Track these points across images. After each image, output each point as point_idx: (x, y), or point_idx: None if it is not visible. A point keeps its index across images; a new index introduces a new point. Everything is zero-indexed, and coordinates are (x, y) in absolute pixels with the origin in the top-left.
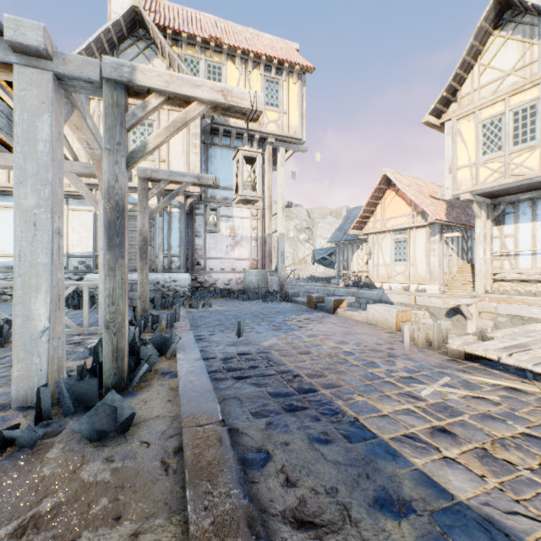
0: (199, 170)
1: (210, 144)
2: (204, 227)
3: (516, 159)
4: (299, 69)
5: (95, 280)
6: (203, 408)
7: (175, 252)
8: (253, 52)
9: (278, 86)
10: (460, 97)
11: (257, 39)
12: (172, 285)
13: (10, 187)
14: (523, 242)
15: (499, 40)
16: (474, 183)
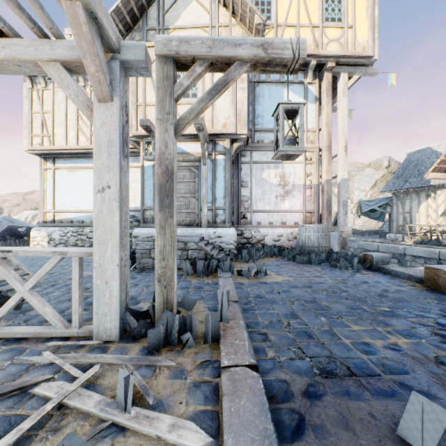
0: (246, 107)
1: (256, 83)
2: (251, 176)
3: None
4: None
5: (141, 234)
6: None
7: (219, 204)
8: None
9: None
10: None
11: None
12: (216, 241)
13: (78, 149)
14: None
15: None
16: None
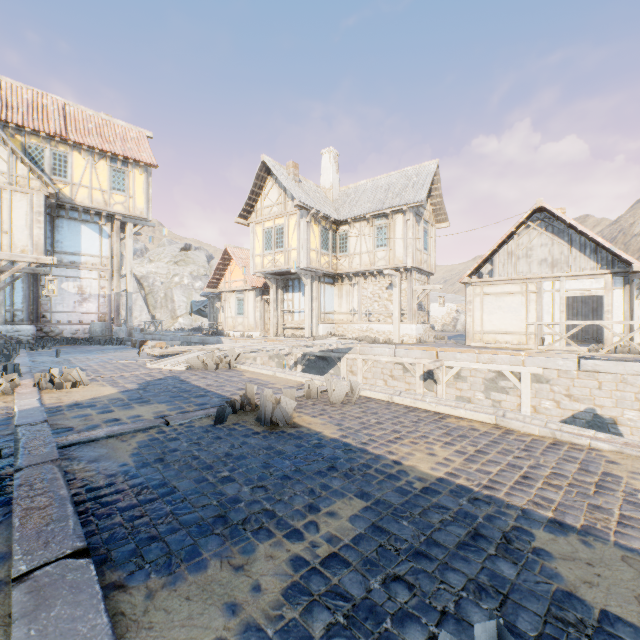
0: (44, 241)
1: (57, 216)
2: None
3: (277, 257)
4: (145, 164)
5: None
6: (24, 365)
7: (18, 307)
8: (99, 149)
9: (125, 175)
10: (256, 210)
11: (109, 126)
12: (15, 334)
13: None
14: (296, 304)
15: (271, 183)
16: (262, 267)
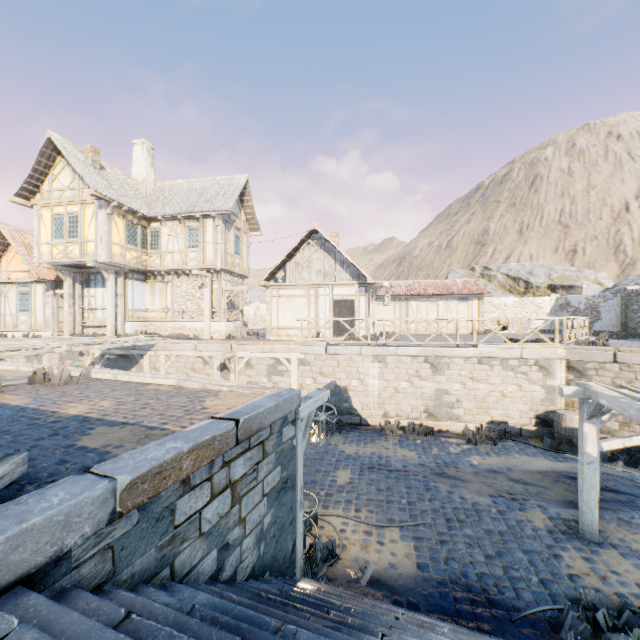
0: None
1: None
2: None
3: (71, 247)
4: None
5: None
6: None
7: None
8: None
9: None
10: (43, 191)
11: None
12: None
13: None
14: (100, 301)
15: (63, 164)
16: (51, 257)
